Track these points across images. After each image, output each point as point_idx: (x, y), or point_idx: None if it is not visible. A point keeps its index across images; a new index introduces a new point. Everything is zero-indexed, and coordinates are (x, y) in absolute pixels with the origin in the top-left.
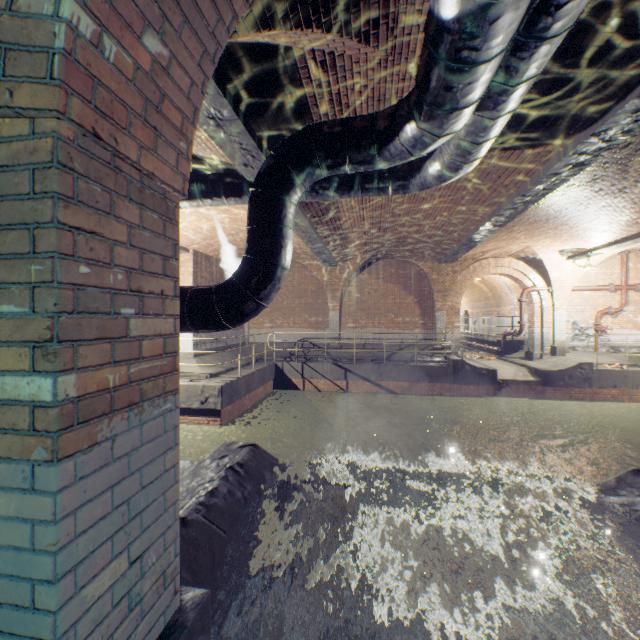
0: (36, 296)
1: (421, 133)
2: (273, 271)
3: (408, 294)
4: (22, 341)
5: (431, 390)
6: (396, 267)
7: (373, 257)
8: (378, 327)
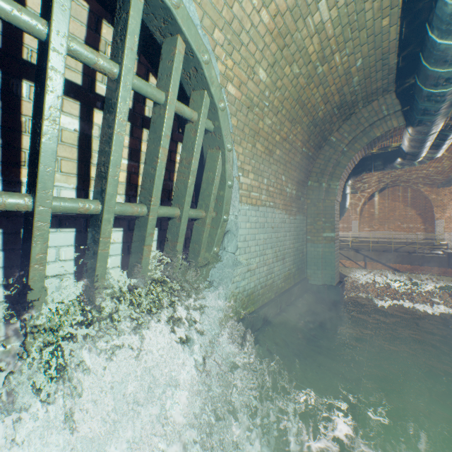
0: (331, 223)
1: (403, 163)
2: (342, 209)
3: (411, 209)
4: (329, 229)
5: (429, 271)
6: (401, 191)
7: (383, 186)
8: (387, 230)
